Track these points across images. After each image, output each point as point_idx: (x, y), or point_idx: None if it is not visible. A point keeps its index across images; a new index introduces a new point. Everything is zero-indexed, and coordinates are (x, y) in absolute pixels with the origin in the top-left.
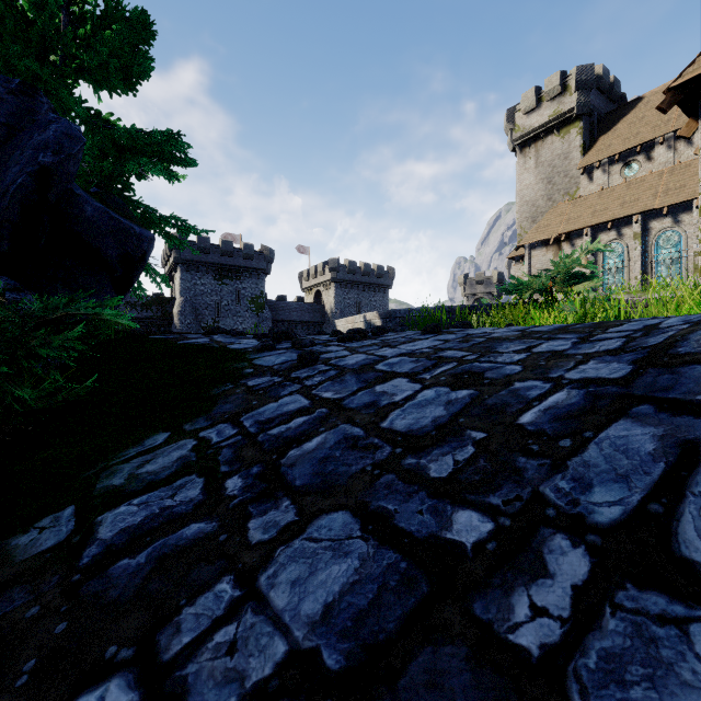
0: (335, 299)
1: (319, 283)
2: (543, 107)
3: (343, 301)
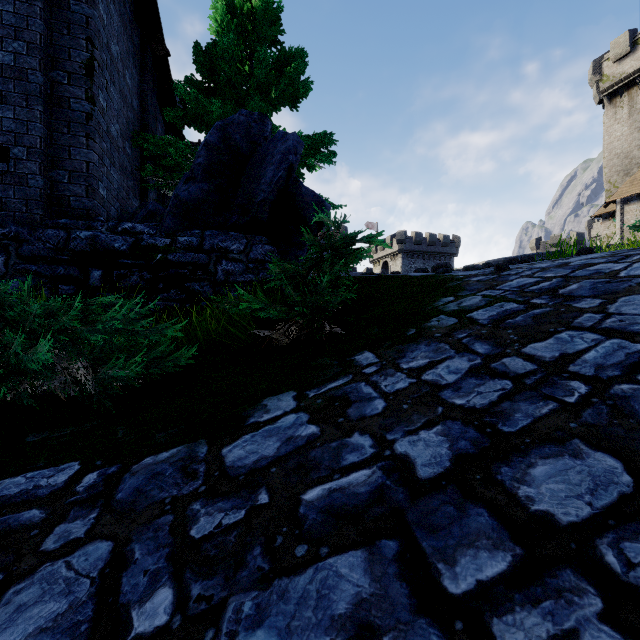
0: (402, 269)
1: (386, 254)
2: (639, 50)
3: (409, 270)
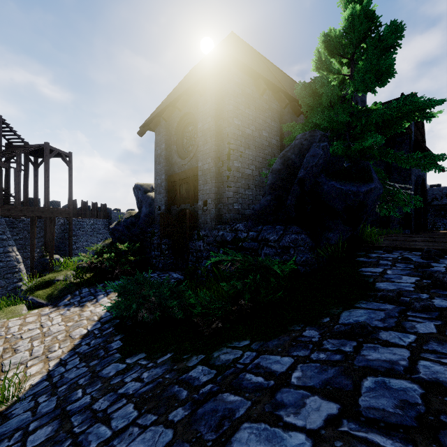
0: None
1: None
2: None
3: None
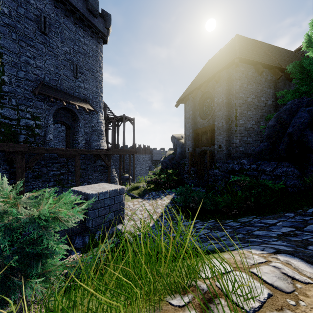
0: None
1: None
2: None
3: None
